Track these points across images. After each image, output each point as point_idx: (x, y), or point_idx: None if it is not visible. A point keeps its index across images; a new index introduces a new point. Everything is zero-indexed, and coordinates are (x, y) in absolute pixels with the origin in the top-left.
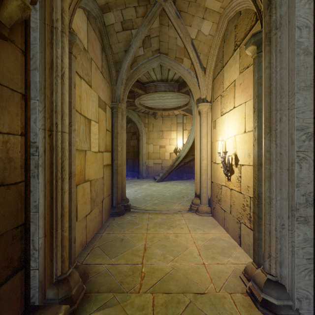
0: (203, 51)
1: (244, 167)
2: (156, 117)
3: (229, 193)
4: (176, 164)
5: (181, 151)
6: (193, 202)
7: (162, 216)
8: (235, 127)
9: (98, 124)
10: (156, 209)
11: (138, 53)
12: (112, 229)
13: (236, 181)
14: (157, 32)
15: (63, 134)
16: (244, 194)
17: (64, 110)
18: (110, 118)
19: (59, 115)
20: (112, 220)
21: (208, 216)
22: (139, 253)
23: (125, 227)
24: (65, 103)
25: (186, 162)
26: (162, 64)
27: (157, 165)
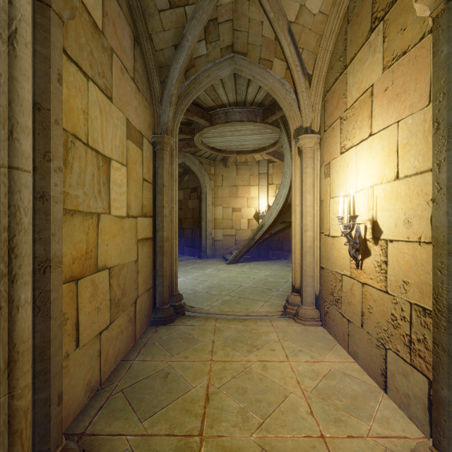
0: (308, 46)
1: (395, 245)
2: (227, 165)
3: (358, 291)
4: (258, 237)
5: (266, 216)
6: (289, 300)
7: (237, 326)
8: (373, 171)
9: (127, 168)
10: (227, 312)
11: (197, 51)
12: (152, 352)
13: (376, 271)
14: (229, 12)
15: (14, 173)
16: (396, 295)
17: (17, 116)
18: (150, 161)
19: (1, 127)
20: (153, 333)
21: (316, 325)
22: (196, 408)
23: (174, 348)
24: (18, 102)
25: (273, 233)
26: (238, 71)
27: (229, 237)
